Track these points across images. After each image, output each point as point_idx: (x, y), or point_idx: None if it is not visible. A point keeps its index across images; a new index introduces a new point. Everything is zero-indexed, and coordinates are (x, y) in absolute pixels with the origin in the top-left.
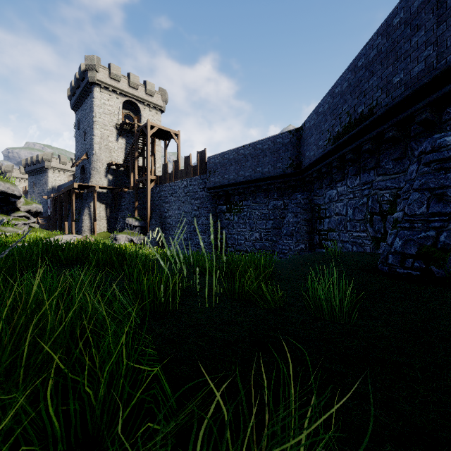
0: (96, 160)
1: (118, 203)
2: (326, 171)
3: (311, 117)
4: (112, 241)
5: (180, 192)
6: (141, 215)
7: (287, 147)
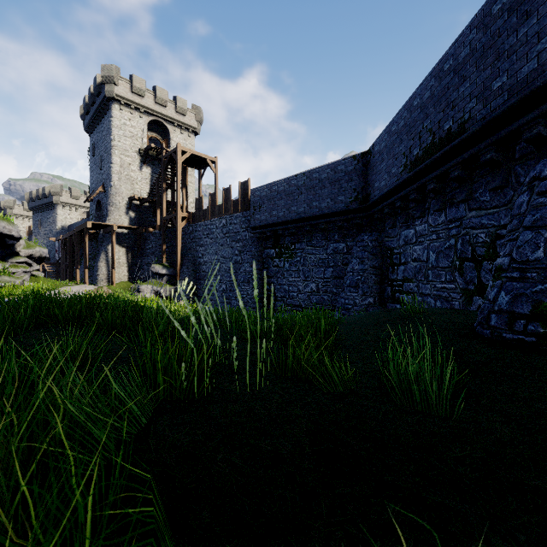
0: (114, 193)
1: (141, 246)
2: (401, 206)
3: (382, 138)
4: (134, 293)
5: (217, 232)
6: (170, 261)
7: (350, 176)
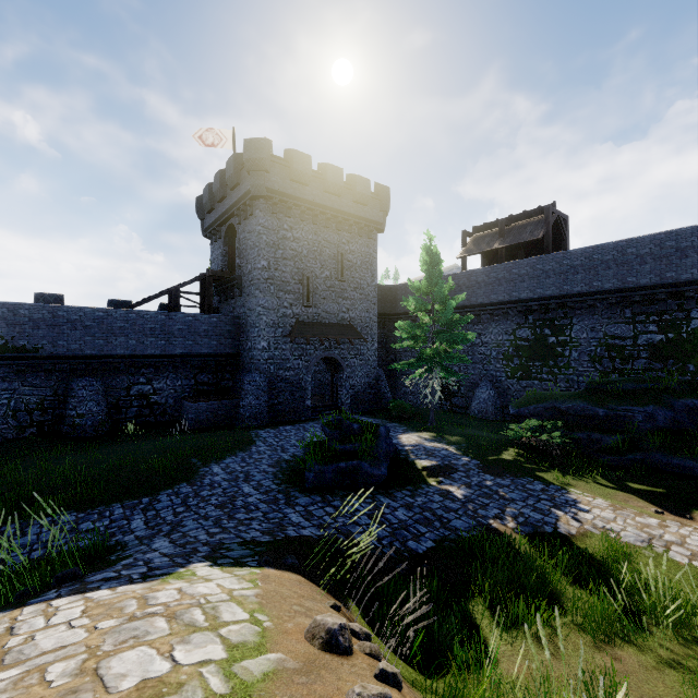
0: None
1: None
2: None
3: None
4: None
5: None
6: None
7: None
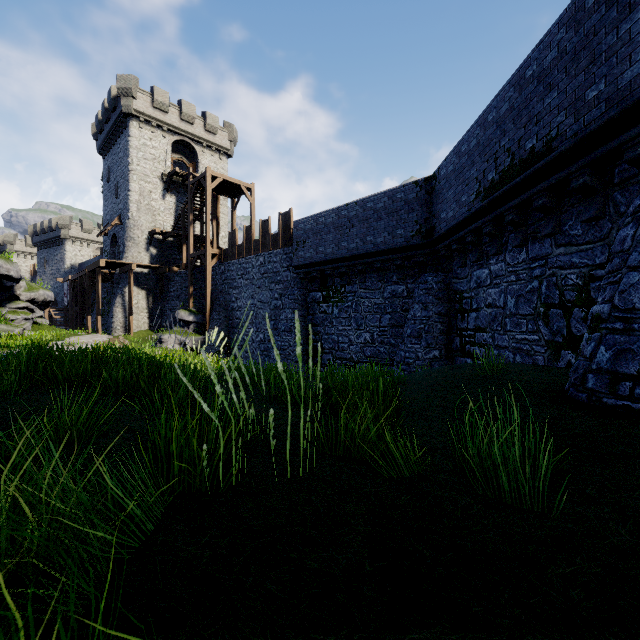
0: (132, 226)
1: (164, 288)
2: (473, 241)
3: (450, 160)
4: (155, 344)
5: (253, 272)
6: (198, 306)
7: (412, 206)
